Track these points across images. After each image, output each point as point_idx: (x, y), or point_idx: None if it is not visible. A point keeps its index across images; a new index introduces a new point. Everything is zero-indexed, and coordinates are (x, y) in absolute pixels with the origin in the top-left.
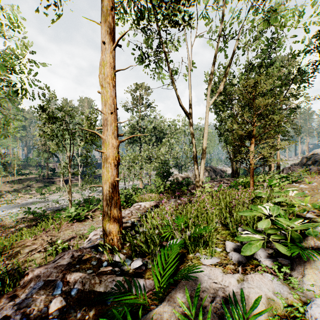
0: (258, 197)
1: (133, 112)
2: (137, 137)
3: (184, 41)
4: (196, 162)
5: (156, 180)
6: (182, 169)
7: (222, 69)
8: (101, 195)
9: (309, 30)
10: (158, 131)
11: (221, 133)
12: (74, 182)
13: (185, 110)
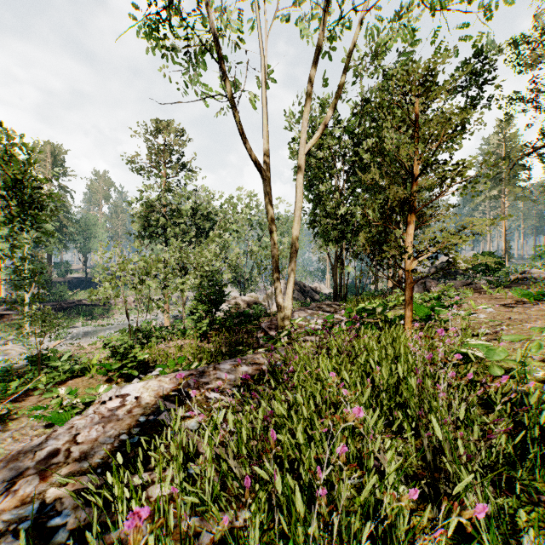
0: (465, 356)
1: (149, 175)
2: (159, 225)
3: (253, 24)
4: (278, 270)
5: (194, 311)
6: (247, 287)
7: (319, 104)
8: (78, 344)
9: (490, 17)
10: (202, 217)
11: (316, 222)
12: (15, 319)
13: (256, 158)
